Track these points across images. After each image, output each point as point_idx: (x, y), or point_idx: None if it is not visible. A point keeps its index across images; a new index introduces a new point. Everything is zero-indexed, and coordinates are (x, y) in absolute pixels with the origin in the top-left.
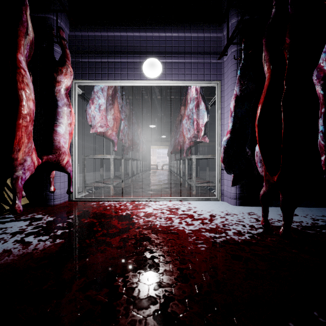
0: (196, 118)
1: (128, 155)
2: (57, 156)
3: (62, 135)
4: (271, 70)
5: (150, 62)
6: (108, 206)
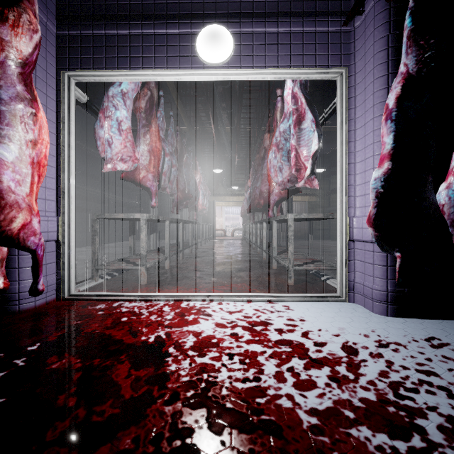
0: (295, 146)
1: (181, 215)
2: None
3: (8, 166)
4: None
5: (209, 32)
6: (126, 313)
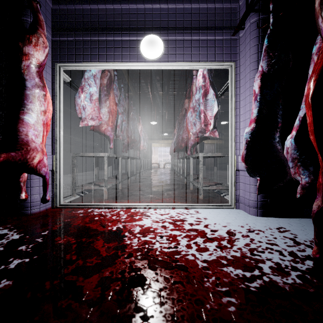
0: (203, 109)
1: (128, 153)
2: (22, 153)
3: (31, 126)
4: None
5: (148, 40)
6: (97, 215)
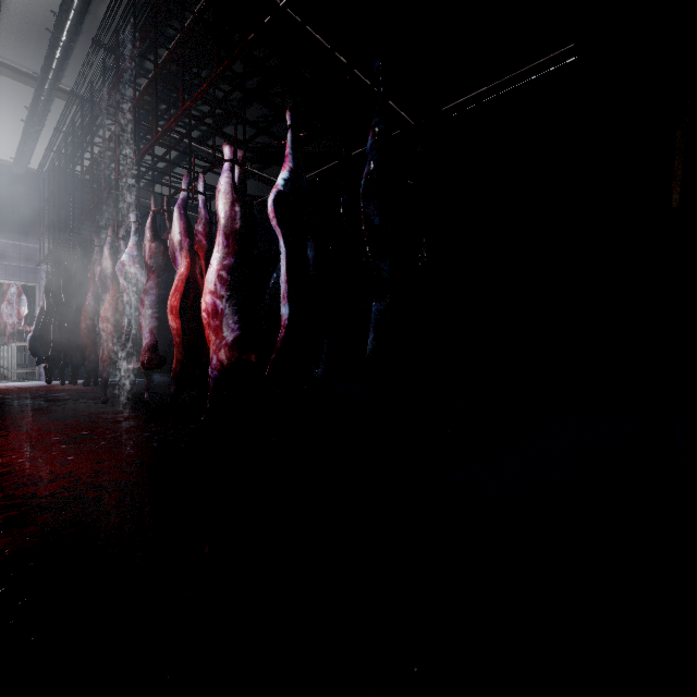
0: (18, 307)
1: None
2: None
3: None
4: (46, 307)
5: None
6: None
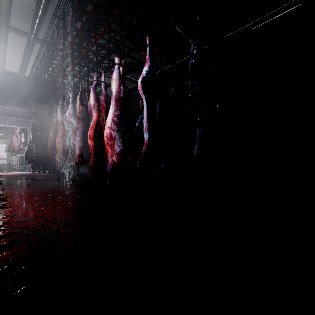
0: (20, 138)
1: None
2: None
3: None
4: (32, 138)
5: None
6: None
